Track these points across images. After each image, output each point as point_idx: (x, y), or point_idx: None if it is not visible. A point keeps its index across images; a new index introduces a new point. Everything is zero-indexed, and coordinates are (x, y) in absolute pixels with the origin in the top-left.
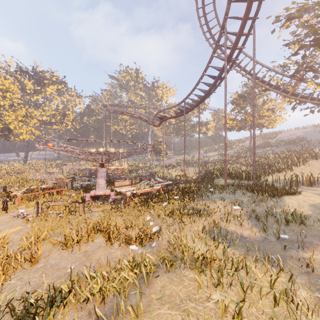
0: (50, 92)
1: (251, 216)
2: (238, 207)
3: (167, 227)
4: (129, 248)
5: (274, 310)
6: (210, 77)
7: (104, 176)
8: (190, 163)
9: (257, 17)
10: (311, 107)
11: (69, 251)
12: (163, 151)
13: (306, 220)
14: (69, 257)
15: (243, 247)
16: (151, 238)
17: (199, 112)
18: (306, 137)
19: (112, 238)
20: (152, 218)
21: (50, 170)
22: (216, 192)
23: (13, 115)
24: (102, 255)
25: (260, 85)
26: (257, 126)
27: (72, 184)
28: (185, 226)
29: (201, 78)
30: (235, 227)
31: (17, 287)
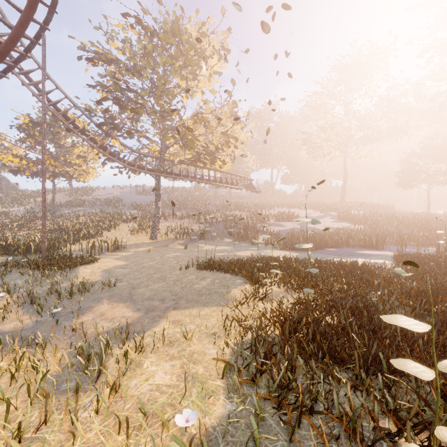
0: None
1: (25, 301)
2: (1, 295)
3: None
4: None
5: (10, 388)
6: None
7: None
8: None
9: (47, 28)
10: (120, 167)
11: None
12: None
13: (93, 287)
14: None
15: None
16: None
17: None
18: (122, 198)
19: None
20: None
21: None
22: None
23: None
24: None
25: (62, 120)
26: (63, 175)
27: None
28: None
29: None
30: None
31: None
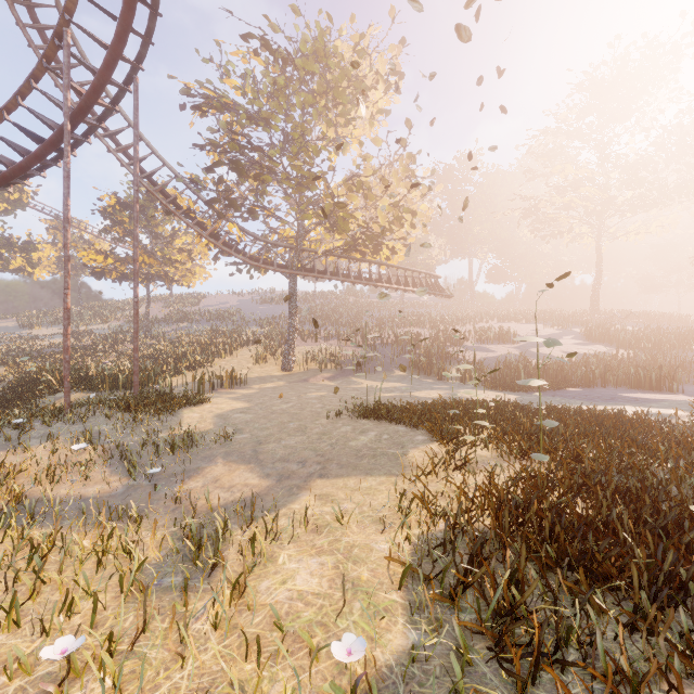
0: None
1: (113, 456)
2: (83, 446)
3: None
4: None
5: (97, 578)
6: (26, 134)
7: None
8: None
9: (141, 67)
10: (239, 264)
11: None
12: None
13: (203, 439)
14: None
15: (76, 516)
16: None
17: None
18: (241, 310)
19: None
20: None
21: None
22: (38, 426)
23: None
24: None
25: (159, 199)
26: (160, 278)
27: None
28: None
29: None
30: (73, 488)
31: None
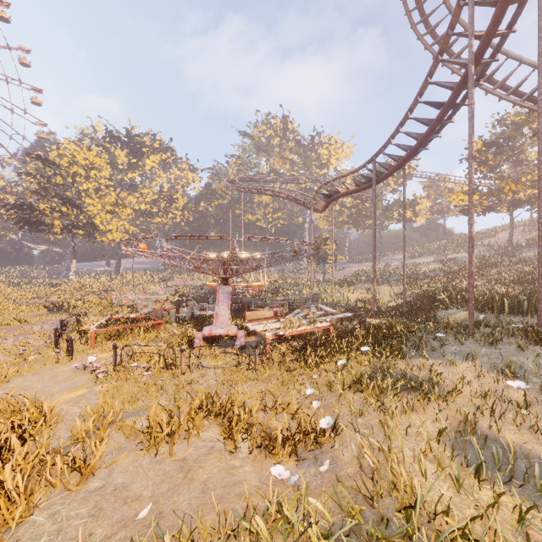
0: (150, 166)
1: None
2: (520, 384)
3: (352, 422)
4: (269, 460)
5: None
6: (431, 106)
7: (227, 301)
8: (383, 277)
9: None
10: None
11: (153, 455)
12: (330, 256)
13: None
14: (151, 471)
15: None
16: (316, 441)
17: (403, 180)
18: None
19: (236, 432)
20: (316, 390)
21: (150, 287)
22: (451, 341)
23: (99, 204)
24: (214, 472)
25: None
26: (527, 202)
27: (177, 313)
28: (392, 421)
29: (411, 110)
30: (519, 434)
31: (41, 538)
